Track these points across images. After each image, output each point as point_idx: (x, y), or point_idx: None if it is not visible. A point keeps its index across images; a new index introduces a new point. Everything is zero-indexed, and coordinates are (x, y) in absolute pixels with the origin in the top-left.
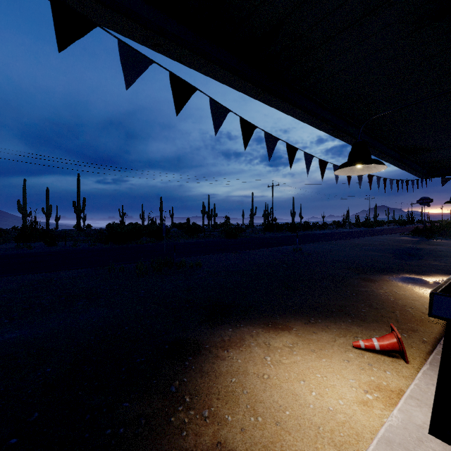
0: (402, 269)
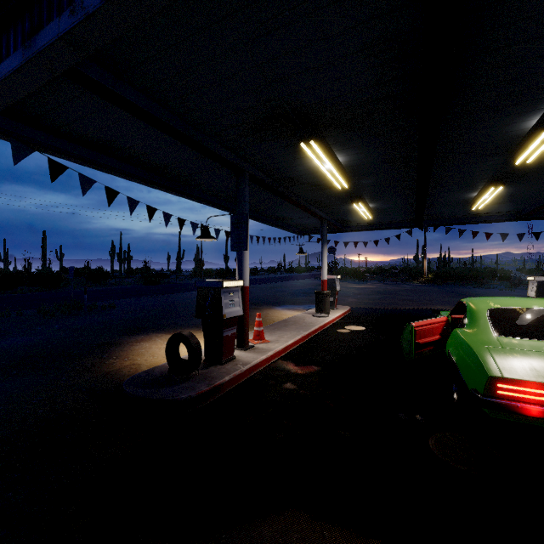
0: (288, 302)
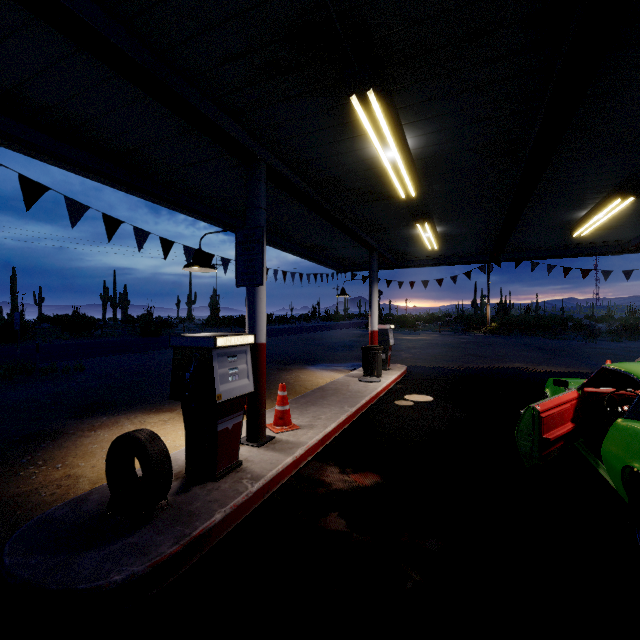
0: (324, 359)
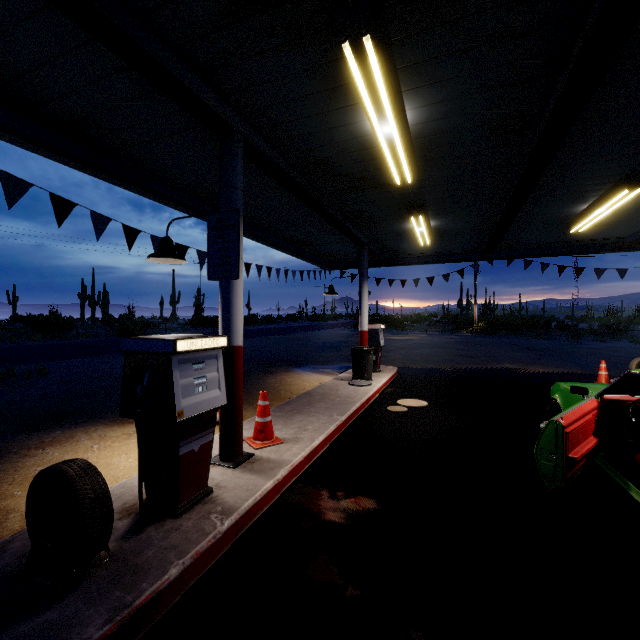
0: (311, 360)
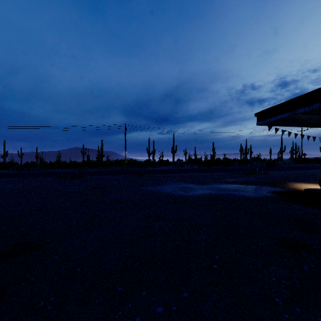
0: None
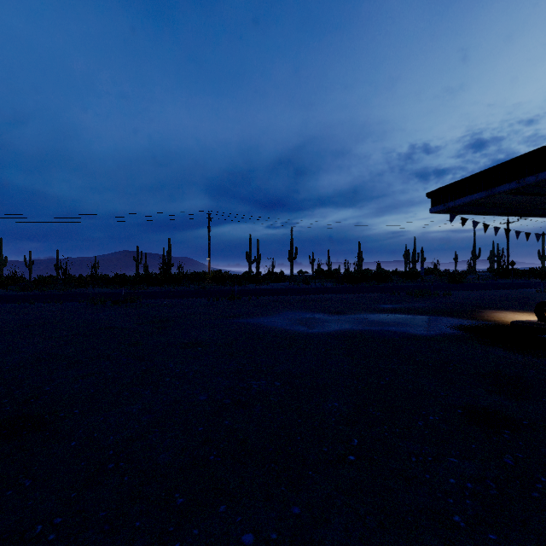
0: None
